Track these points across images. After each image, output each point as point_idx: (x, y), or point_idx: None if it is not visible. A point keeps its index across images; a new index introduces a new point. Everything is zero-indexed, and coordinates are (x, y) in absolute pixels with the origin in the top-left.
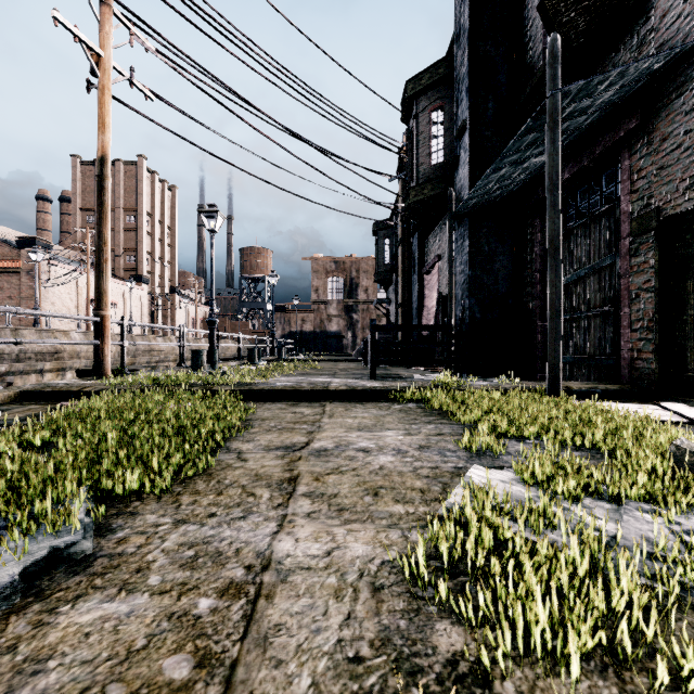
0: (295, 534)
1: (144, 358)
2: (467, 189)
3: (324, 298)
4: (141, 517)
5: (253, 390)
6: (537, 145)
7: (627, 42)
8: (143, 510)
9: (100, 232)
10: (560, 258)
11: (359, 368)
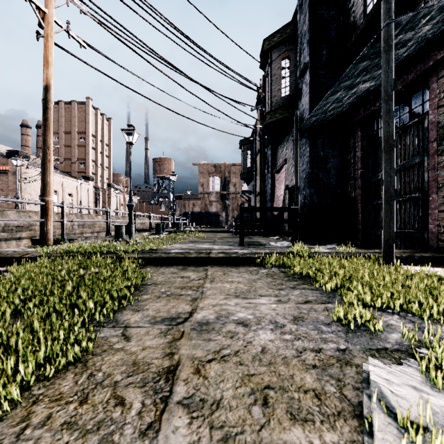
0: None
1: (89, 229)
2: (308, 111)
3: (207, 190)
4: None
5: (152, 257)
6: (366, 73)
7: None
8: None
9: (44, 140)
10: (393, 154)
11: (231, 237)
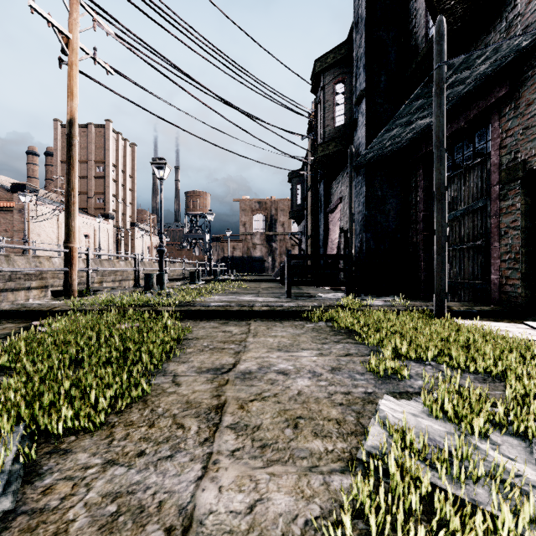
0: (219, 479)
1: (110, 277)
2: (364, 145)
3: (250, 231)
4: (73, 457)
5: (191, 311)
6: (423, 110)
7: (497, 26)
8: (77, 446)
9: (69, 180)
10: (445, 203)
11: (277, 287)
